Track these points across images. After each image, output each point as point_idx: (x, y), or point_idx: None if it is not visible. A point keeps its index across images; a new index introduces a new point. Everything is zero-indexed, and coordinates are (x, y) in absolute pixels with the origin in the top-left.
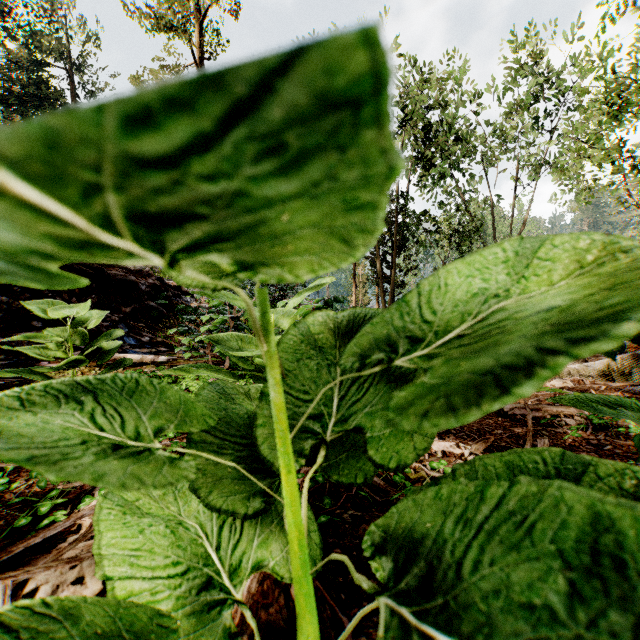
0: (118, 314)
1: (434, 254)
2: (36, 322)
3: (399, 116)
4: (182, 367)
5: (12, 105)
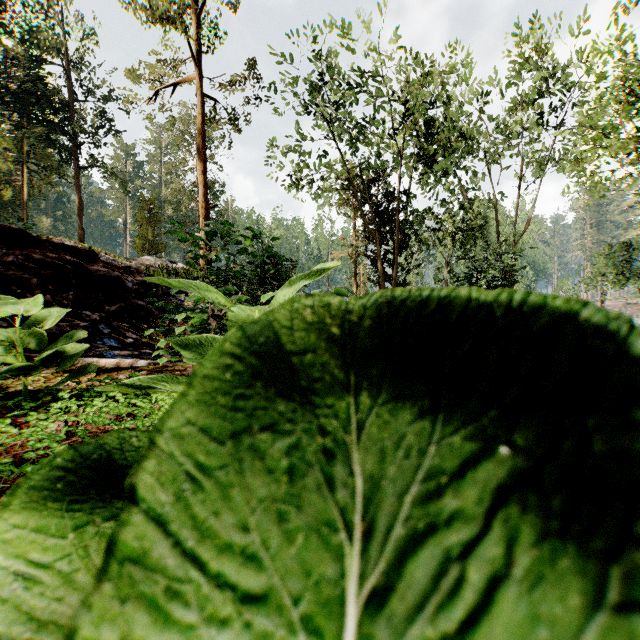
0: (100, 313)
1: (436, 253)
2: (1, 322)
3: (401, 112)
4: (124, 384)
5: (9, 102)
